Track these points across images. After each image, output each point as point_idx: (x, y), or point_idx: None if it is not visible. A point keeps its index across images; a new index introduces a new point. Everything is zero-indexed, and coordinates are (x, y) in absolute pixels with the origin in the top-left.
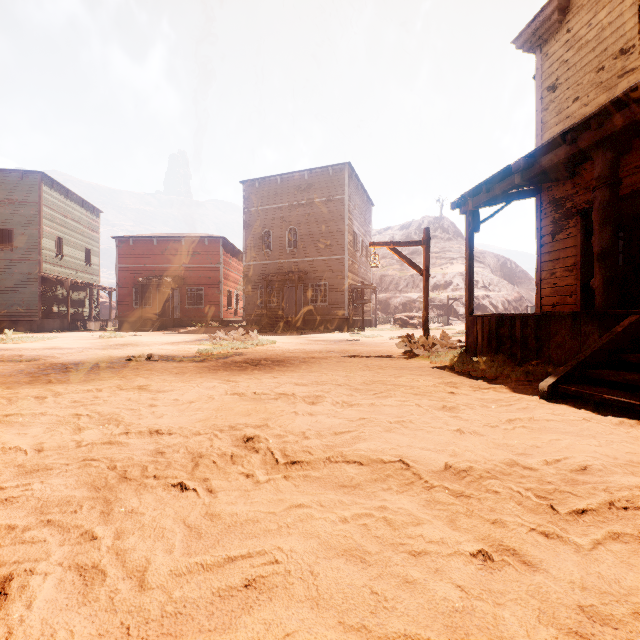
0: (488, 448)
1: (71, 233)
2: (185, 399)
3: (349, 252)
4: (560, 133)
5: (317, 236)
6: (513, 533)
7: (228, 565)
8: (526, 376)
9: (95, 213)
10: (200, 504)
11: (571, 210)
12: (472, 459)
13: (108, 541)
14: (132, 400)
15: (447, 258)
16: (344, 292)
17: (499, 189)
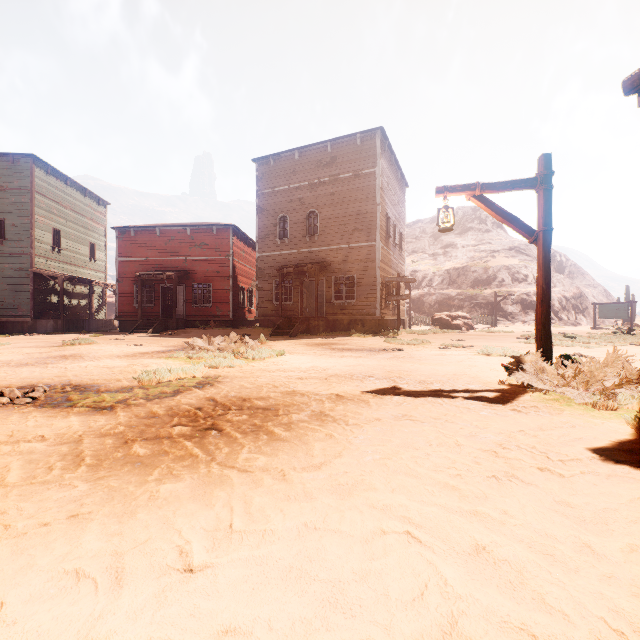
0: None
1: (71, 225)
2: None
3: (381, 238)
4: None
5: (342, 219)
6: None
7: None
8: None
9: (101, 204)
10: None
11: None
12: None
13: None
14: None
15: (487, 251)
16: (375, 286)
17: None
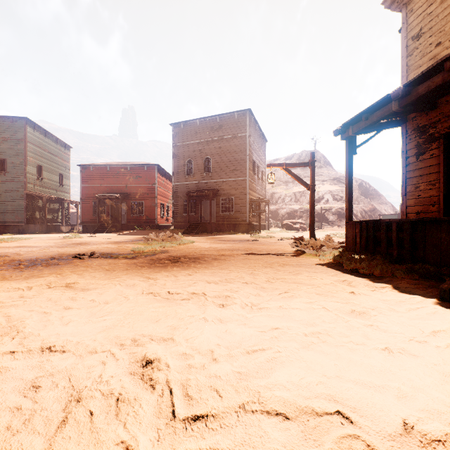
0: (439, 383)
1: (48, 162)
2: (102, 299)
3: (249, 175)
4: (440, 61)
5: (226, 163)
6: None
7: None
8: (410, 274)
9: (66, 148)
10: None
11: (434, 135)
12: (432, 408)
13: None
14: (52, 300)
15: (319, 180)
16: (246, 204)
17: (377, 116)
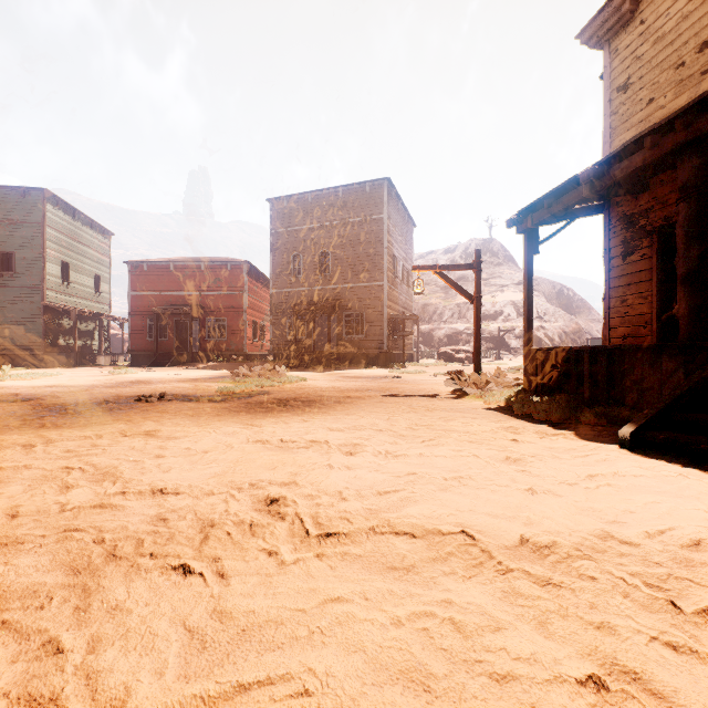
0: (571, 514)
1: (79, 257)
2: (199, 448)
3: (388, 278)
4: (638, 136)
5: (352, 260)
6: (628, 644)
7: (239, 697)
8: (598, 420)
9: (105, 235)
10: (207, 596)
11: (645, 228)
12: (553, 530)
13: (77, 657)
14: (136, 449)
15: (497, 285)
16: (383, 323)
17: (563, 203)
